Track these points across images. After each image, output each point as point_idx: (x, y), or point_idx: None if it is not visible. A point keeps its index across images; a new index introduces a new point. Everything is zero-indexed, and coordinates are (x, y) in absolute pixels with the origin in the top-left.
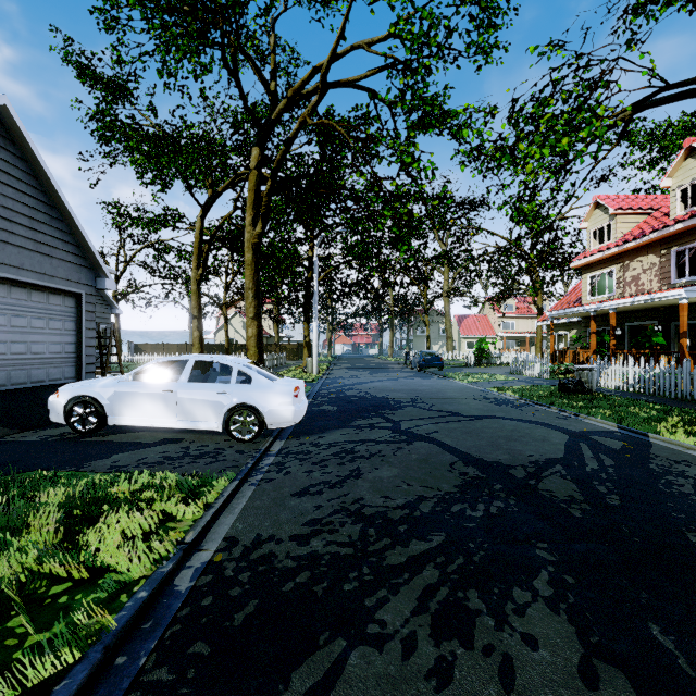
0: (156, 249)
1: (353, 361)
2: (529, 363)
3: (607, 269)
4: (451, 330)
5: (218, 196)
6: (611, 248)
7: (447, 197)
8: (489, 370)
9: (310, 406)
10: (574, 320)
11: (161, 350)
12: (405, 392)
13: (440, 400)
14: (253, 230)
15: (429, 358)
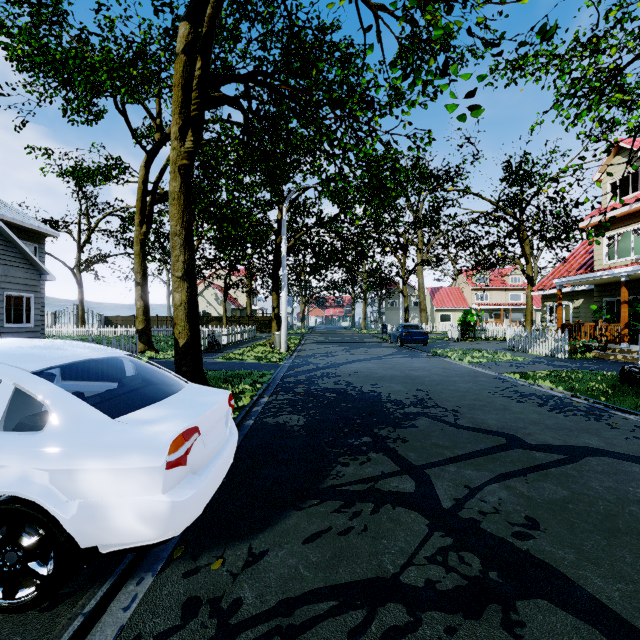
0: (121, 218)
1: (327, 334)
2: (518, 337)
3: (633, 226)
4: (425, 302)
5: (165, 138)
6: (639, 200)
7: (422, 167)
8: (479, 345)
9: (262, 413)
10: (581, 288)
11: (132, 323)
12: (399, 381)
13: (460, 400)
14: (181, 146)
15: (412, 332)
